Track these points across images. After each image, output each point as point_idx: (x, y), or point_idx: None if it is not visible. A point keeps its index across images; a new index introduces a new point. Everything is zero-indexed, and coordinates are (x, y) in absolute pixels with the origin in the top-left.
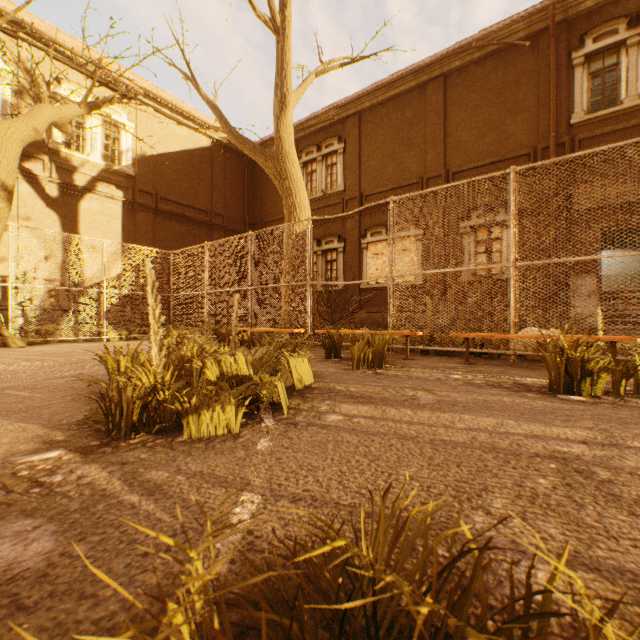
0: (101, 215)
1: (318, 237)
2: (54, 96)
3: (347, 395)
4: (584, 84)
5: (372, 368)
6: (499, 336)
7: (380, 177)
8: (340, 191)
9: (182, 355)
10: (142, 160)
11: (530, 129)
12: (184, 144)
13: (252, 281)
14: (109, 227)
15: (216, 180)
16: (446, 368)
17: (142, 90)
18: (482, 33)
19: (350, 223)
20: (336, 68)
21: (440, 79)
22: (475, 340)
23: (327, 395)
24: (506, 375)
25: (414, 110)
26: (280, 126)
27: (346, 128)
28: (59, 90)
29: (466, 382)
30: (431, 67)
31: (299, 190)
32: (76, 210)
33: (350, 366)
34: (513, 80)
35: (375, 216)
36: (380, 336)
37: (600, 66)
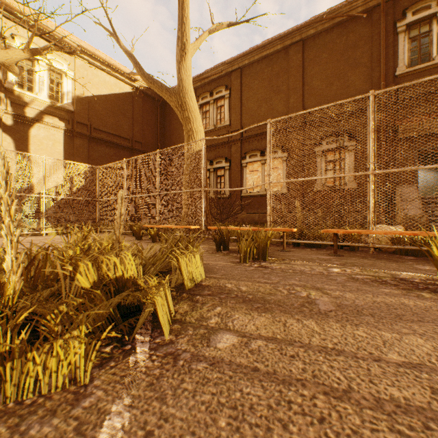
0: (47, 140)
1: (211, 159)
2: (9, 48)
3: (239, 297)
4: (405, 46)
5: (257, 261)
6: (365, 232)
7: (256, 115)
8: (227, 125)
9: (62, 256)
10: (79, 100)
11: (366, 79)
12: (112, 89)
13: (159, 188)
14: (53, 149)
15: (136, 116)
16: (321, 260)
17: (79, 47)
18: (331, 9)
19: (234, 148)
20: (224, 28)
21: (299, 43)
22: (338, 235)
23: (218, 297)
24: (379, 268)
25: (280, 66)
26: (181, 69)
27: (231, 79)
28: (13, 43)
29: (349, 277)
30: (293, 34)
31: (196, 119)
32: (27, 135)
33: (237, 258)
34: (353, 43)
35: (252, 143)
36: (263, 232)
37: (416, 34)
